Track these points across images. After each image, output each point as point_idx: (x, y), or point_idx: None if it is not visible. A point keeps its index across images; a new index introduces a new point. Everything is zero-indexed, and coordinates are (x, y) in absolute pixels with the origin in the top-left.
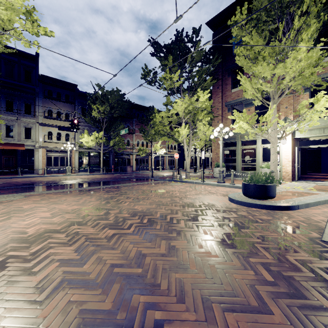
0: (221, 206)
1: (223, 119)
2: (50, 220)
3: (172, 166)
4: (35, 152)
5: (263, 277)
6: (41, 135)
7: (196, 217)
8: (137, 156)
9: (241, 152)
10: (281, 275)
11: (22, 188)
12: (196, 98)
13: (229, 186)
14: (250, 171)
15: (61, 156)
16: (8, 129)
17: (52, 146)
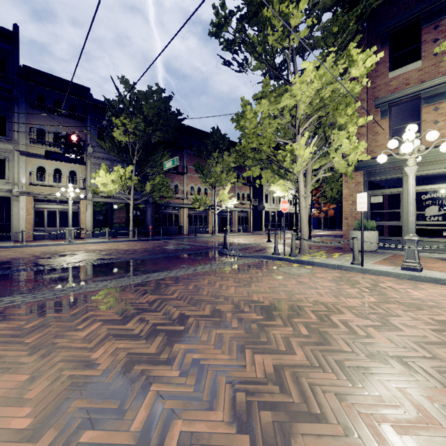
0: None
1: (368, 133)
2: None
3: (245, 227)
4: (13, 203)
5: None
6: (25, 173)
7: None
8: (190, 210)
9: (383, 202)
10: None
11: None
12: (343, 66)
13: None
14: (439, 239)
15: (62, 210)
16: None
17: (43, 192)
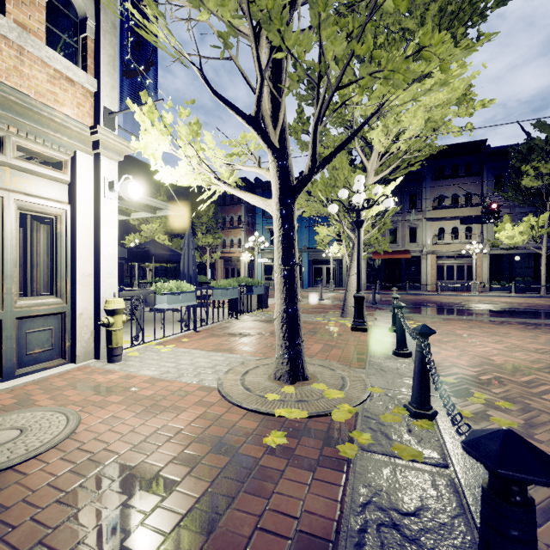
0: None
1: None
2: (511, 354)
3: None
4: (421, 261)
5: None
6: (429, 235)
7: None
8: None
9: None
10: None
11: (427, 308)
12: None
13: None
14: None
15: (458, 264)
16: (392, 233)
17: (444, 250)
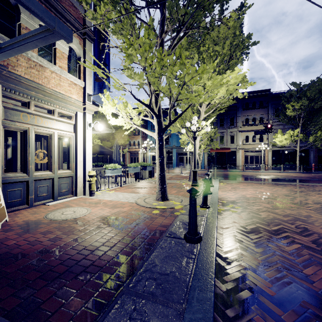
0: None
1: None
2: (256, 194)
3: None
4: (236, 153)
5: None
6: (240, 139)
7: None
8: None
9: None
10: None
11: (233, 178)
12: None
13: None
14: None
15: (256, 155)
16: (221, 138)
17: (248, 148)
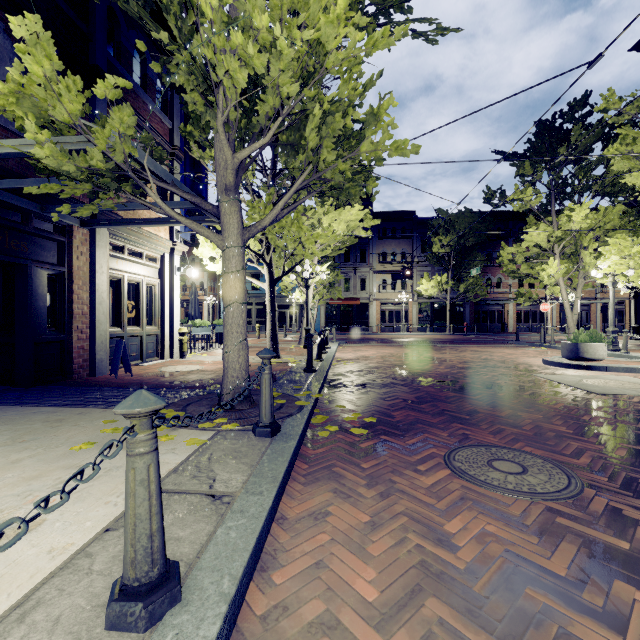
0: (518, 362)
1: None
2: (376, 354)
3: (618, 326)
4: (369, 306)
5: (451, 371)
6: (375, 285)
7: (472, 362)
8: (518, 305)
9: None
10: (460, 372)
11: (359, 341)
12: (565, 218)
13: (612, 355)
14: None
15: (396, 310)
16: (346, 282)
17: (386, 298)
